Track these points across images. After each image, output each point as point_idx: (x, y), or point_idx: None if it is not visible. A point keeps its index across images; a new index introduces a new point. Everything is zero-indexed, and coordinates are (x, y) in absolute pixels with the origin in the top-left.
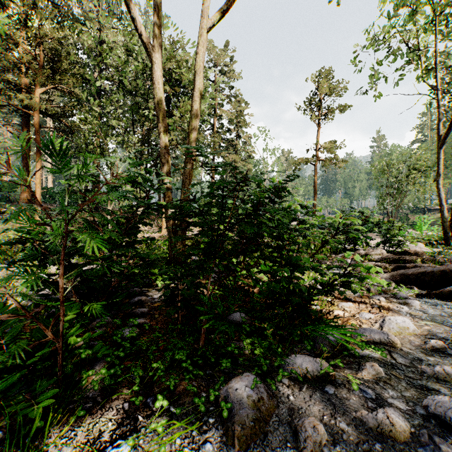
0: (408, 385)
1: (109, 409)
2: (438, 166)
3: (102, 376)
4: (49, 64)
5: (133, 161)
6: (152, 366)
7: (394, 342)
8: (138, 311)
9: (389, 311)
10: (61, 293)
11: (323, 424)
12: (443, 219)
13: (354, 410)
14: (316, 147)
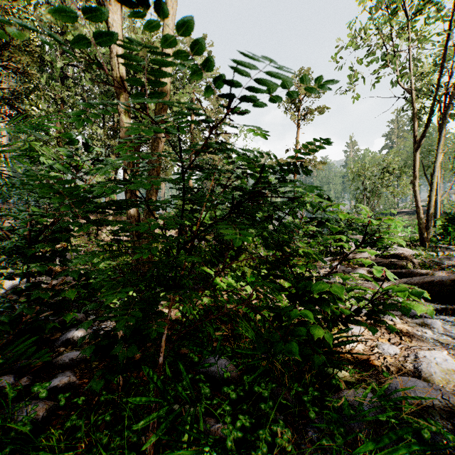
0: None
1: None
2: (415, 168)
3: None
4: None
5: None
6: None
7: (453, 406)
8: (64, 359)
9: (412, 339)
10: None
11: None
12: (419, 221)
13: None
14: (296, 148)
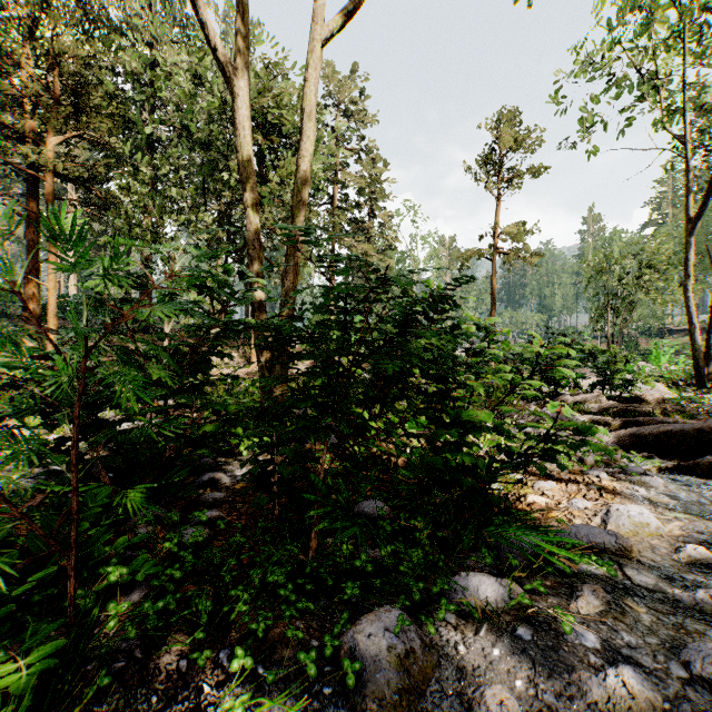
0: (654, 623)
1: (155, 671)
2: (686, 262)
3: (144, 612)
4: (69, 98)
5: (199, 252)
6: (229, 594)
7: (627, 550)
8: (208, 498)
9: (615, 496)
10: (73, 474)
11: (515, 695)
12: (693, 347)
13: (566, 670)
14: (495, 232)
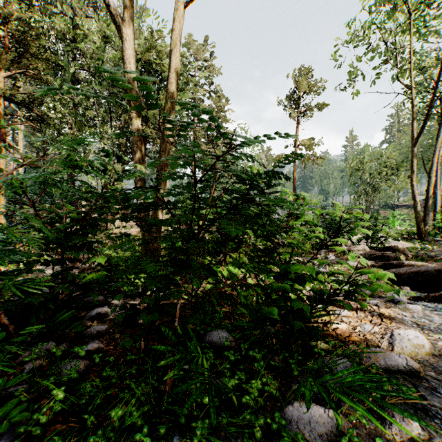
0: None
1: None
2: (412, 163)
3: None
4: (15, 47)
5: None
6: (88, 441)
7: (416, 371)
8: (92, 331)
9: (392, 321)
10: None
11: None
12: (416, 215)
13: None
14: (295, 144)
